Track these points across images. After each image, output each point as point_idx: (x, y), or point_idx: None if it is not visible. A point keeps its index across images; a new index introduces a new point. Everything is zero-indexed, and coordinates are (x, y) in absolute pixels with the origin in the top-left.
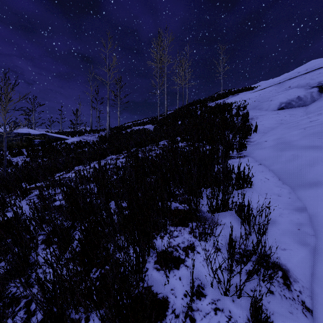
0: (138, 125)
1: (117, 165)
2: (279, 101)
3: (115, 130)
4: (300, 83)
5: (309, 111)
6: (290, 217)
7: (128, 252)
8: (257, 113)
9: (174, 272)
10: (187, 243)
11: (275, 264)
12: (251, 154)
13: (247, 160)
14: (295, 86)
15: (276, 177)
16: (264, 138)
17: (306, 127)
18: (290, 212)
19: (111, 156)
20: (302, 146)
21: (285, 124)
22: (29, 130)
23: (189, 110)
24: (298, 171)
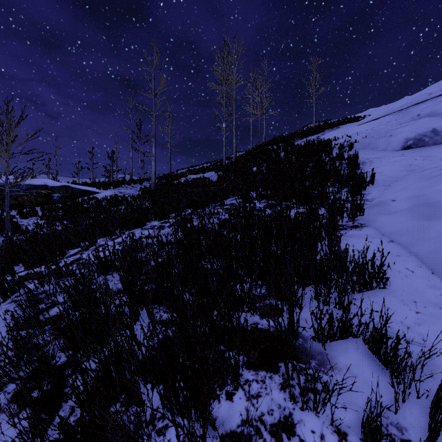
0: (196, 172)
1: (161, 238)
2: (403, 137)
3: (164, 180)
4: (434, 109)
5: None
6: None
7: (164, 432)
8: (370, 154)
9: None
10: (279, 413)
11: None
12: (372, 223)
13: (367, 233)
14: (428, 114)
15: (427, 268)
16: (388, 194)
17: None
18: None
19: (153, 222)
20: None
21: (418, 172)
22: (46, 181)
23: (268, 151)
24: None
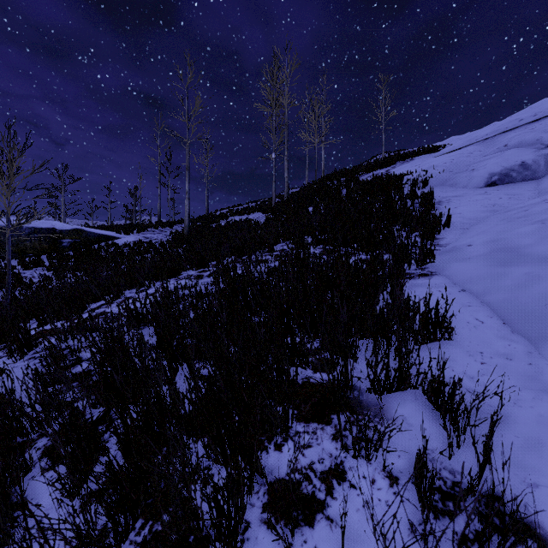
0: (239, 213)
1: (199, 289)
2: (487, 171)
3: (200, 223)
4: (524, 138)
5: (544, 189)
6: (539, 409)
7: (210, 481)
8: (448, 192)
9: (304, 533)
10: (330, 461)
11: (518, 522)
12: (444, 270)
13: (437, 282)
14: (517, 144)
15: (498, 319)
16: (464, 238)
17: (546, 219)
18: (537, 396)
19: (189, 271)
20: (543, 256)
21: (501, 212)
22: (54, 224)
23: (327, 187)
24: (541, 308)
